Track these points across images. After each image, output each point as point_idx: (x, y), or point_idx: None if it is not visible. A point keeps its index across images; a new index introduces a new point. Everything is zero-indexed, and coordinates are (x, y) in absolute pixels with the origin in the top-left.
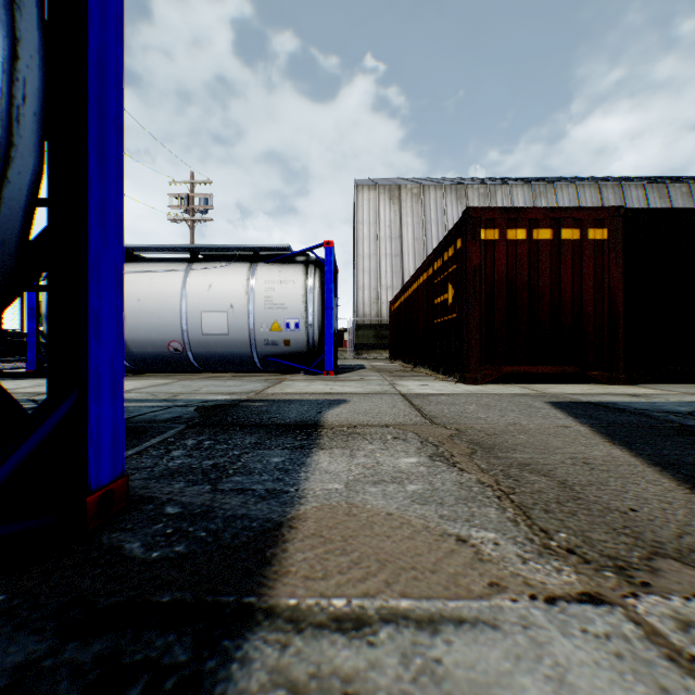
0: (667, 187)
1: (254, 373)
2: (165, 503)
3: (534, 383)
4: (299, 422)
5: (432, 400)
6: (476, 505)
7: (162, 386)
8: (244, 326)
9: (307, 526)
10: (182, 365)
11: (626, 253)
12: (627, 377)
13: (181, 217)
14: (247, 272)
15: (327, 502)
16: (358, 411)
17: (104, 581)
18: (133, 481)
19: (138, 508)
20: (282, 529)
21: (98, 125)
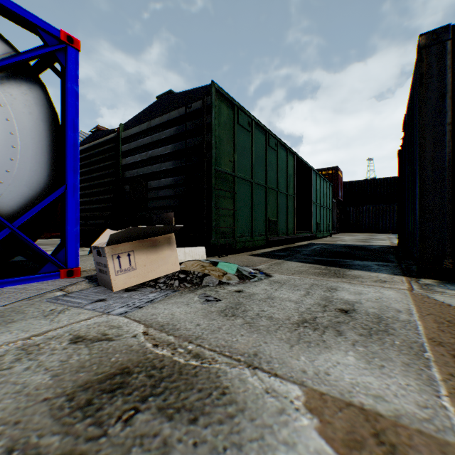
0: None
1: None
2: None
3: None
4: None
5: None
6: None
7: None
8: None
9: None
10: None
11: None
12: None
13: None
14: None
15: None
16: None
17: None
18: None
19: None
20: None
21: None
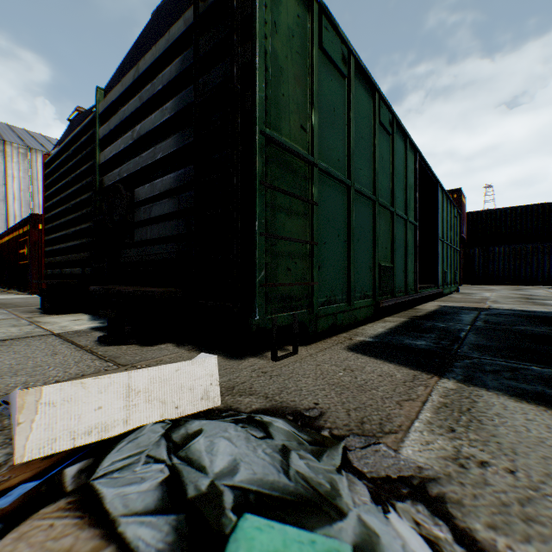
0: None
1: None
2: None
3: None
4: None
5: (2, 299)
6: None
7: None
8: None
9: None
10: None
11: None
12: None
13: None
14: None
15: None
16: None
17: None
18: None
19: None
20: None
21: None
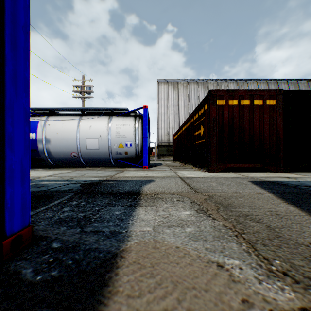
0: (298, 83)
1: (111, 167)
2: (53, 240)
3: (241, 172)
4: (130, 192)
5: (194, 180)
6: (224, 241)
7: (67, 173)
8: (106, 145)
9: (131, 256)
10: (78, 163)
11: (284, 111)
12: (284, 169)
13: (78, 96)
14: (107, 120)
15: (143, 239)
16: (159, 185)
17: (1, 300)
18: (39, 226)
19: (37, 244)
20: (116, 258)
21: (11, 27)
